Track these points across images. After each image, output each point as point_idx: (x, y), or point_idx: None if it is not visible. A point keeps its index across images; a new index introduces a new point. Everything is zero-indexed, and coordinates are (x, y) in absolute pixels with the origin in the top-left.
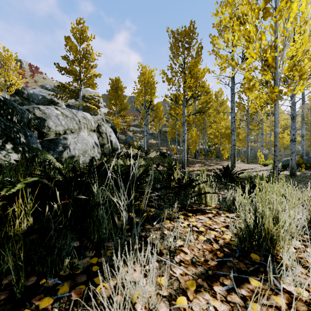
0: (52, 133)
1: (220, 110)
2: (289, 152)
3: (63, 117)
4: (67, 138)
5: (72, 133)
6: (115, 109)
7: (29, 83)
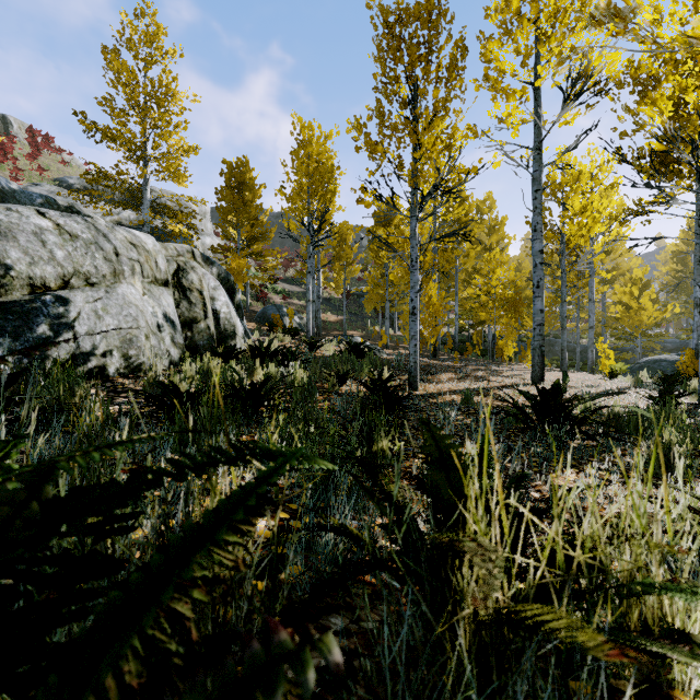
0: (17, 285)
1: (488, 243)
2: (649, 343)
3: (60, 239)
4: (71, 300)
5: (91, 286)
6: (238, 237)
7: (24, 173)
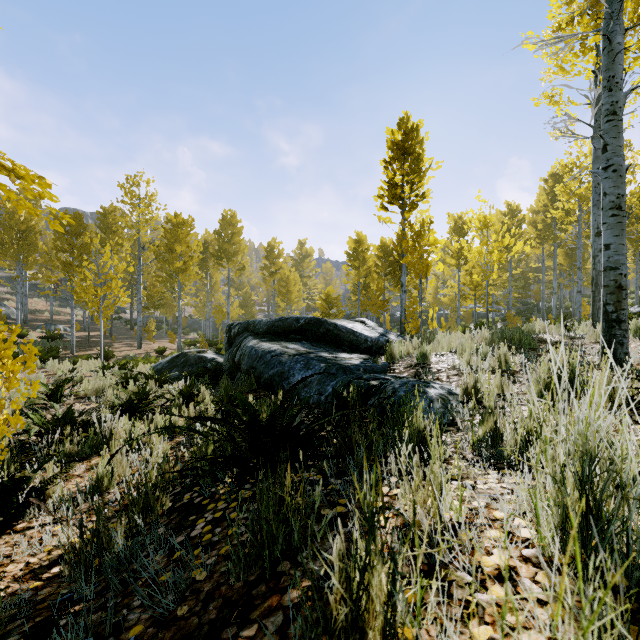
0: None
1: None
2: None
3: None
4: None
5: None
6: None
7: None
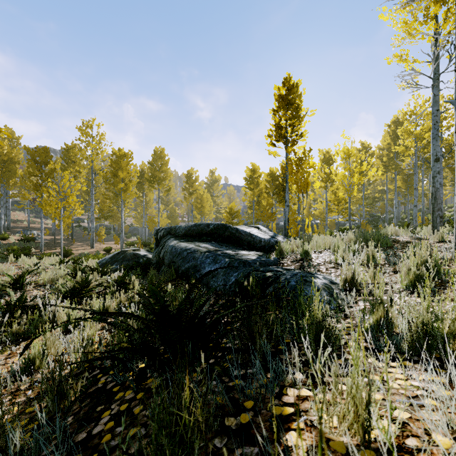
0: None
1: None
2: None
3: None
4: None
5: None
6: None
7: None
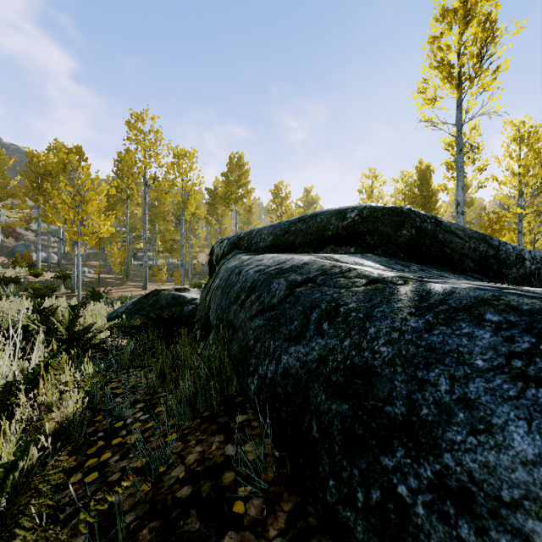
0: None
1: None
2: None
3: None
4: None
5: None
6: None
7: None
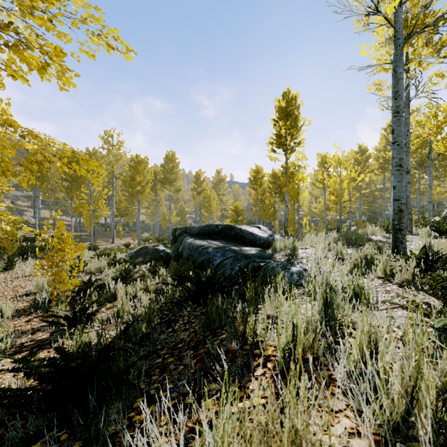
0: None
1: None
2: None
3: None
4: None
5: None
6: None
7: None
